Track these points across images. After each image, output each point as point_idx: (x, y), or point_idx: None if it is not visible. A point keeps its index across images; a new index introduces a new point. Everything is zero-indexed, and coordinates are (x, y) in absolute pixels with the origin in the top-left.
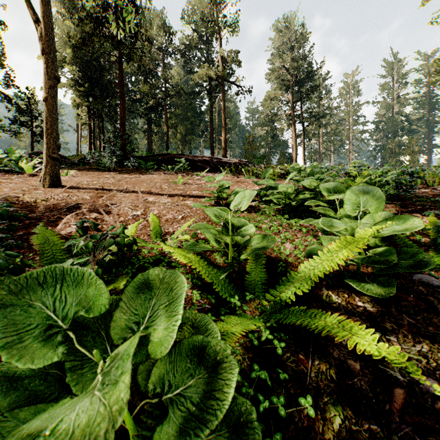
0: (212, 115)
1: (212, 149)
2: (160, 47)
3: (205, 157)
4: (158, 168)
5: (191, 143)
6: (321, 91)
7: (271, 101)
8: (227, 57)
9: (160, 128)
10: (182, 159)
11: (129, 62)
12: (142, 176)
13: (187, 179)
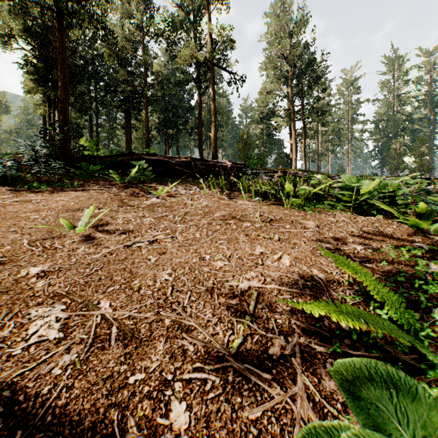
0: (200, 109)
1: (201, 148)
2: (138, 26)
3: (185, 158)
4: (118, 174)
5: (179, 141)
6: (325, 83)
7: (267, 95)
8: (218, 35)
9: (144, 125)
10: (140, 163)
11: (80, 26)
12: (42, 197)
13: (122, 209)
